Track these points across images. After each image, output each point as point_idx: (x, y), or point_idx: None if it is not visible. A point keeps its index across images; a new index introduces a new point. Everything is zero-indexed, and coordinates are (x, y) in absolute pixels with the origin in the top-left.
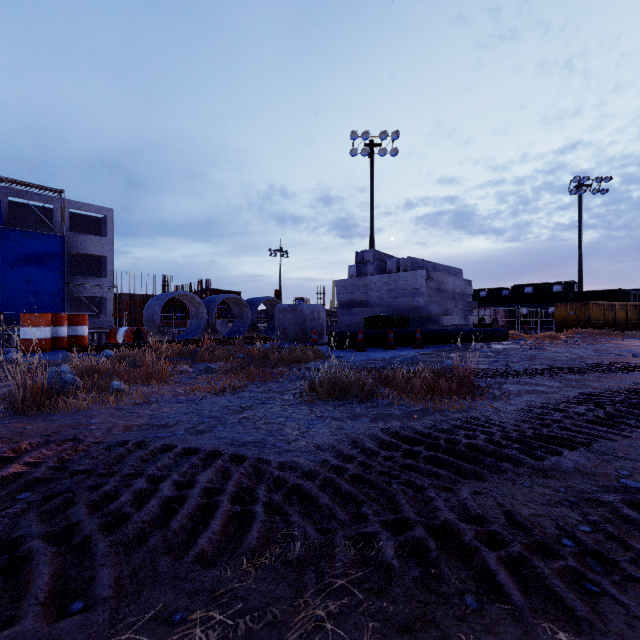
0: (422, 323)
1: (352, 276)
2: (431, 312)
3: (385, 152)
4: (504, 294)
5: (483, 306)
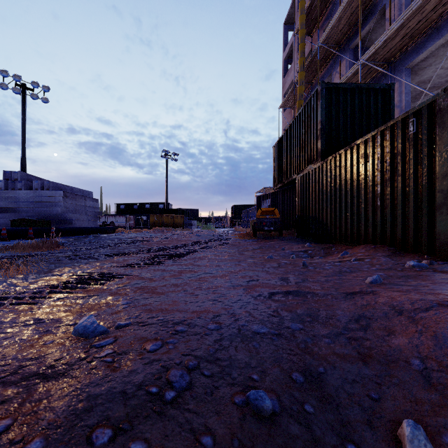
0: (61, 224)
1: (0, 188)
2: (67, 217)
3: (37, 97)
4: (135, 207)
5: (122, 214)
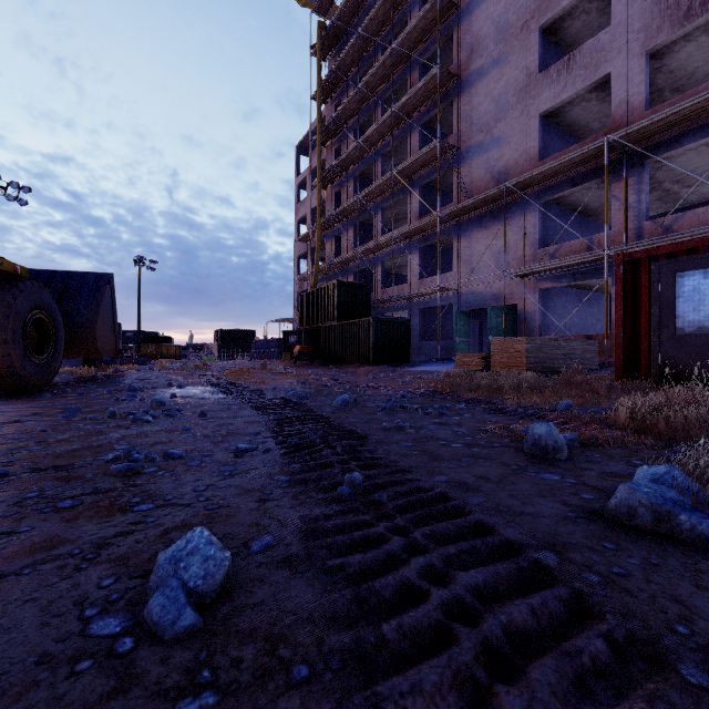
0: None
1: None
2: None
3: (13, 199)
4: None
5: None
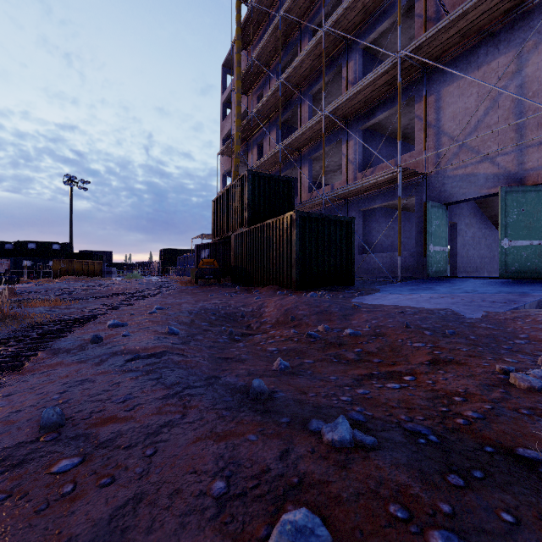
0: None
1: None
2: None
3: None
4: (8, 247)
5: None
